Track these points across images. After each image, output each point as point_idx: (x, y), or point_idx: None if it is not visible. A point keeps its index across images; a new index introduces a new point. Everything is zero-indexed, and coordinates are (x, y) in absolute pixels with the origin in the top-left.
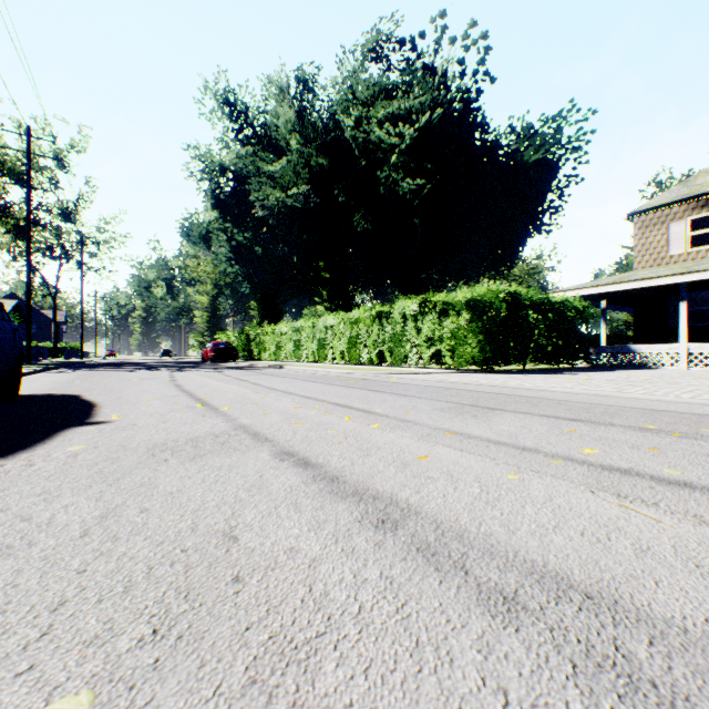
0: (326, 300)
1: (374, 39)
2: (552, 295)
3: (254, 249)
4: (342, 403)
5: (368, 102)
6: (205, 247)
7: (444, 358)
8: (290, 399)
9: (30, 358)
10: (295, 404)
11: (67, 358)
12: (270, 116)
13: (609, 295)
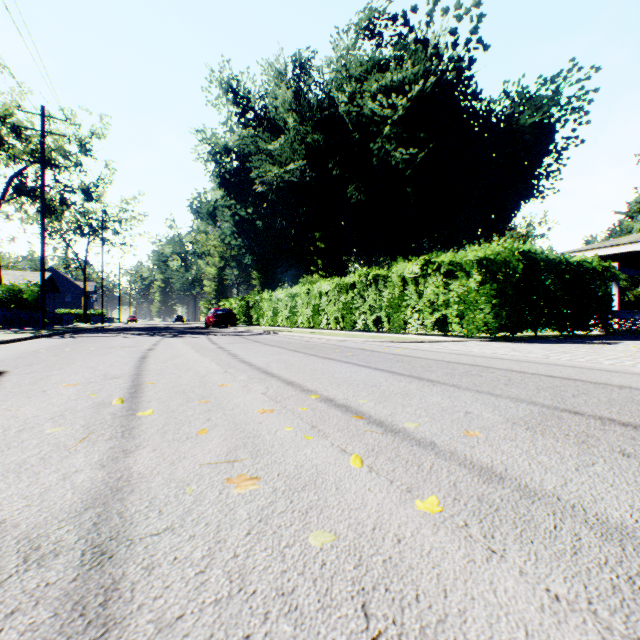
0: (321, 269)
1: (367, 16)
2: (568, 255)
3: (255, 223)
4: (341, 400)
5: (361, 78)
6: (212, 223)
7: (450, 324)
8: (264, 387)
9: (44, 323)
10: (265, 401)
11: (92, 323)
12: (269, 97)
13: (625, 256)
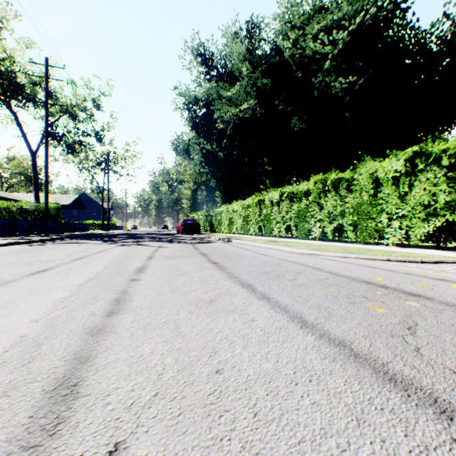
0: (268, 187)
1: None
2: None
3: (217, 155)
4: None
5: (303, 26)
6: (186, 156)
7: None
8: None
9: (47, 231)
10: None
11: (106, 230)
12: (227, 52)
13: None
